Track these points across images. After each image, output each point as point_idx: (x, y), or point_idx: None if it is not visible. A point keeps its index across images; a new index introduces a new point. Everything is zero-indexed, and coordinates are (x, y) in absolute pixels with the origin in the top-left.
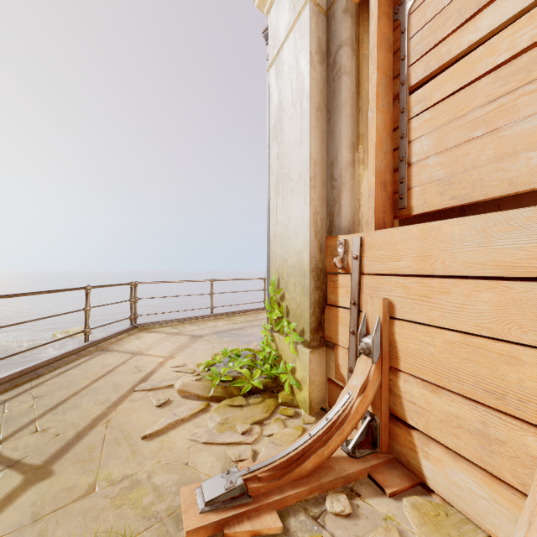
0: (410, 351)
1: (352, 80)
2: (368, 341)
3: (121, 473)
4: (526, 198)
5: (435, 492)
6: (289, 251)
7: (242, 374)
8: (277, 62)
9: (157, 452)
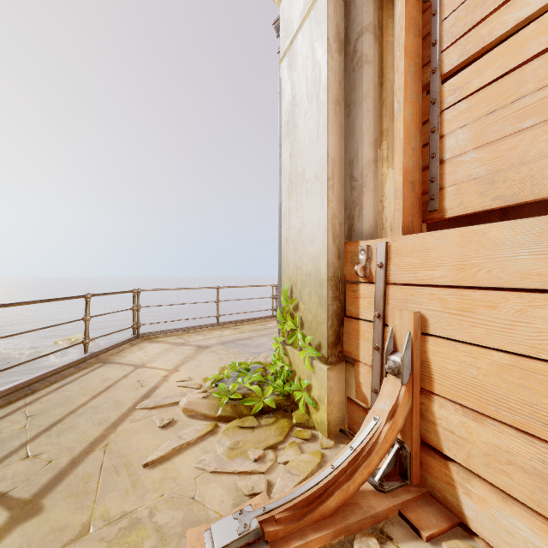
0: (447, 372)
1: (375, 69)
2: (397, 359)
3: (119, 510)
4: None
5: (479, 536)
6: (304, 257)
7: (252, 391)
8: (290, 53)
9: (160, 483)
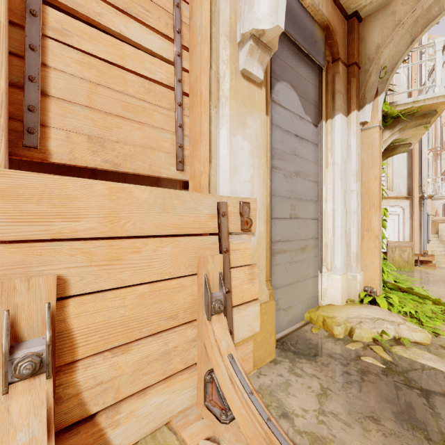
0: (95, 326)
1: None
2: (32, 350)
3: None
4: (142, 179)
5: None
6: None
7: None
8: None
9: None
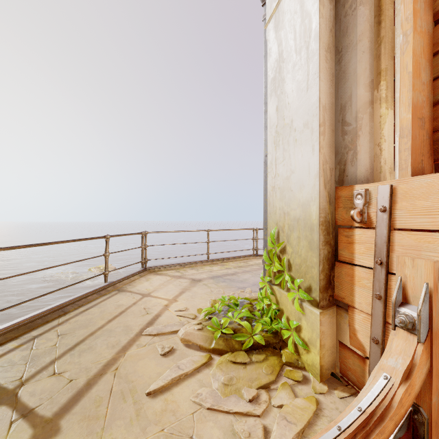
0: None
1: (371, 9)
2: (409, 312)
3: None
4: None
5: None
6: (292, 203)
7: (242, 326)
8: (276, 14)
9: (160, 415)
